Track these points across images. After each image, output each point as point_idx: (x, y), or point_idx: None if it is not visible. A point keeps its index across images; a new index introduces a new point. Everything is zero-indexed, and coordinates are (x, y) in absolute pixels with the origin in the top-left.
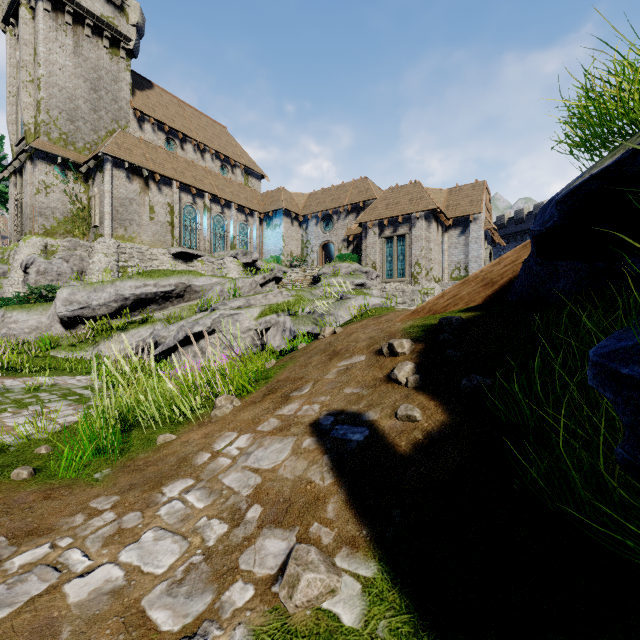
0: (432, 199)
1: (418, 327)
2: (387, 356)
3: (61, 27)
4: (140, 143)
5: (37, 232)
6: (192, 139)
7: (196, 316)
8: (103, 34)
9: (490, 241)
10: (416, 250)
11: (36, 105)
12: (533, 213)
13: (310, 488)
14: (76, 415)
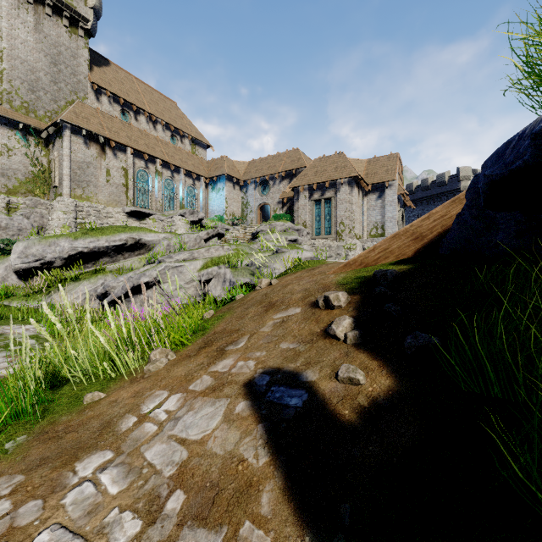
0: (354, 168)
1: (351, 279)
2: (323, 309)
3: (23, 5)
4: (97, 113)
5: None
6: (145, 111)
7: (144, 268)
8: (63, 14)
9: (402, 204)
10: (341, 211)
11: None
12: (436, 182)
13: (242, 469)
14: (10, 368)
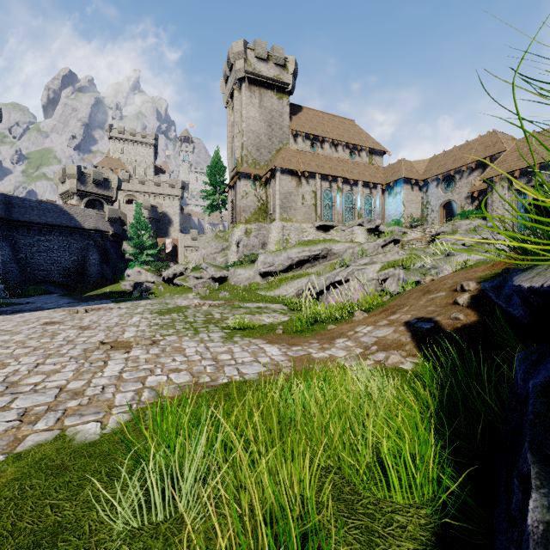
0: None
1: (490, 275)
2: (459, 292)
3: (253, 94)
4: (295, 153)
5: (242, 222)
6: (328, 139)
7: (336, 270)
8: (274, 88)
9: None
10: None
11: (241, 146)
12: None
13: (399, 342)
14: (285, 318)
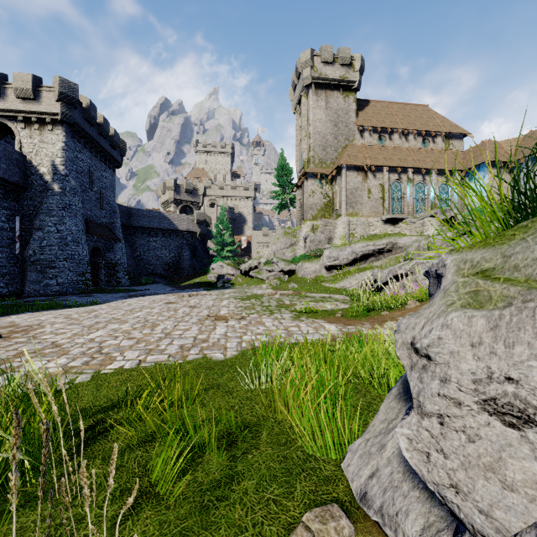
0: None
1: None
2: None
3: (319, 97)
4: (361, 148)
5: (309, 219)
6: (398, 129)
7: (399, 264)
8: (340, 88)
9: None
10: None
11: (308, 148)
12: None
13: None
14: (346, 306)
